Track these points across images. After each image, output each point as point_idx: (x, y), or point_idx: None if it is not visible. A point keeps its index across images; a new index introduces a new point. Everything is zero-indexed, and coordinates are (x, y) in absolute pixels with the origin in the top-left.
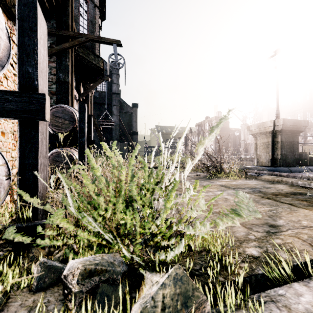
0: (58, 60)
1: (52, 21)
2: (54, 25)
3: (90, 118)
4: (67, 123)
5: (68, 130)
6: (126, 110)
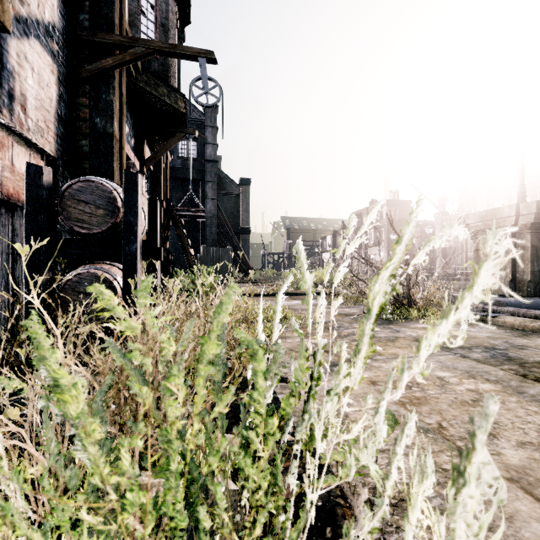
0: (93, 92)
1: (80, 17)
2: (84, 23)
3: (153, 203)
4: (101, 214)
5: (104, 228)
6: (229, 190)
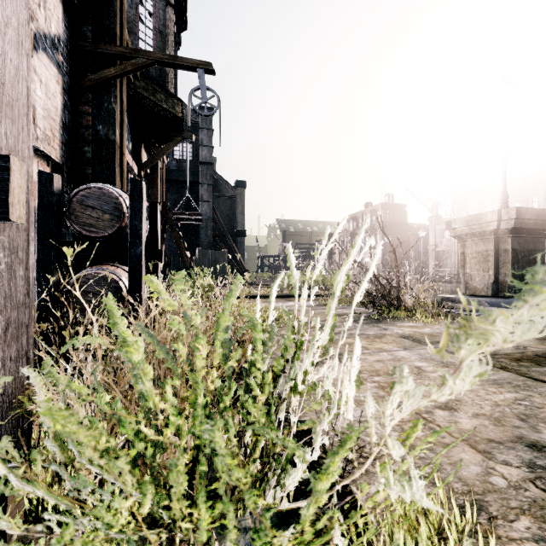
0: (95, 100)
1: (83, 28)
2: (87, 34)
3: (154, 208)
4: (107, 219)
5: (110, 232)
6: (225, 192)
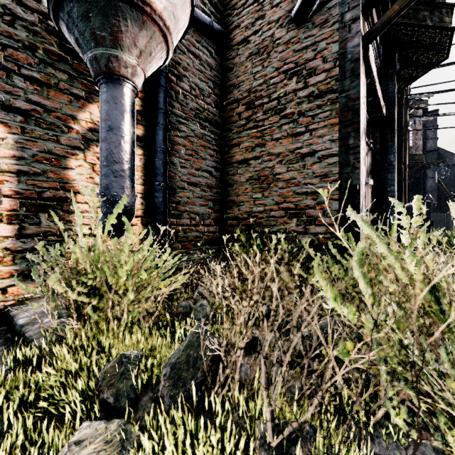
0: None
1: None
2: None
3: None
4: None
5: None
6: (449, 162)
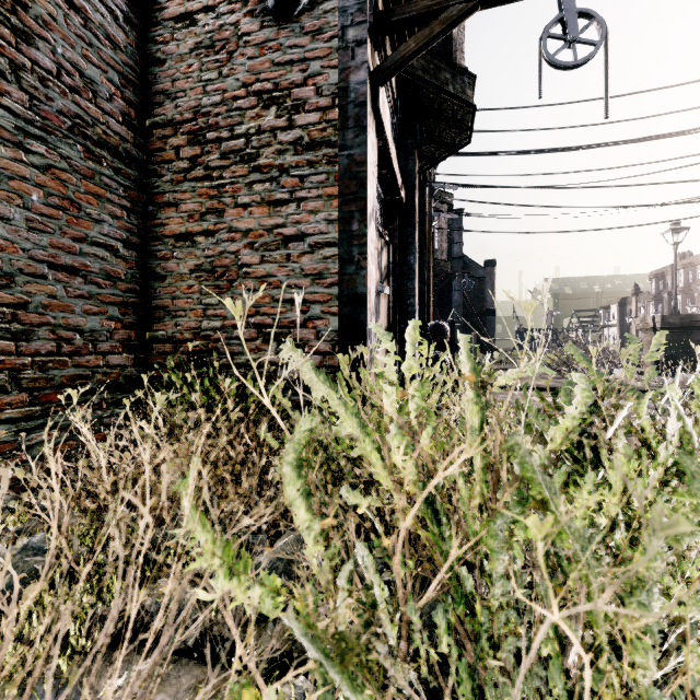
0: None
1: None
2: None
3: None
4: None
5: None
6: (474, 273)
